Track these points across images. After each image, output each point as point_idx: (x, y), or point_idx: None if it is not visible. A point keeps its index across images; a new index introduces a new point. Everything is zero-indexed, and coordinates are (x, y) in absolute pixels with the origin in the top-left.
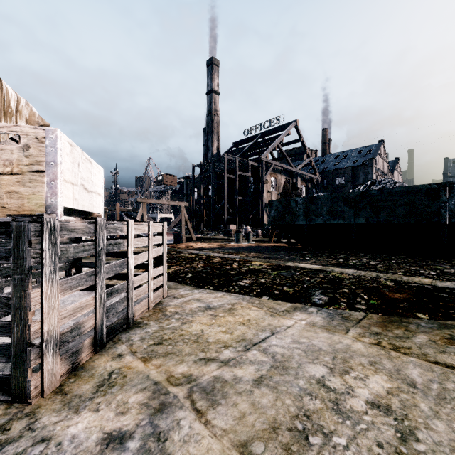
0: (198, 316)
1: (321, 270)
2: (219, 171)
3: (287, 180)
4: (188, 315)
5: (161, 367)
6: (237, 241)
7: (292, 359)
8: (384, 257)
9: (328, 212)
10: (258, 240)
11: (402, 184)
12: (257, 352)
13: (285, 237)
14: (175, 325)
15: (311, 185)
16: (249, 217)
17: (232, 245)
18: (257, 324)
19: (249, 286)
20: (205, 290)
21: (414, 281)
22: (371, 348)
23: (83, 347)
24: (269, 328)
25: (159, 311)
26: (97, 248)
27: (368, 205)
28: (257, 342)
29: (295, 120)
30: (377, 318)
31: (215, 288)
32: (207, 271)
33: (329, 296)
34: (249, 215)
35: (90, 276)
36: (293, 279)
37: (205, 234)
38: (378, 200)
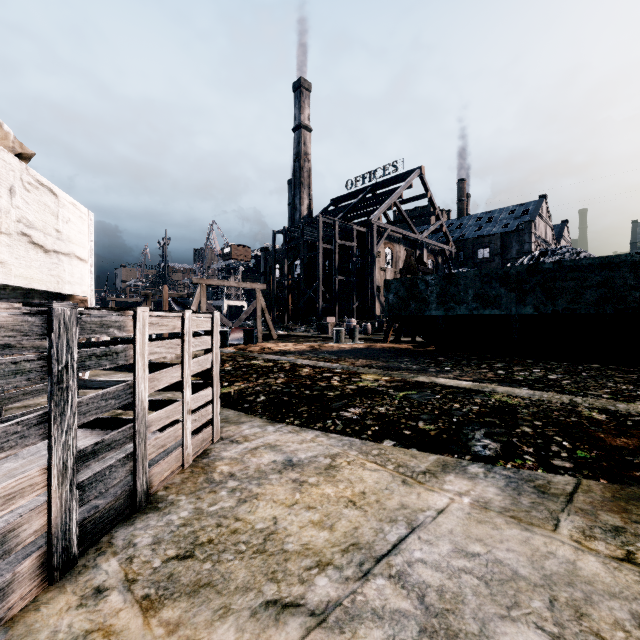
0: (270, 484)
1: (475, 390)
2: (311, 240)
3: (411, 251)
4: (252, 481)
5: (177, 630)
6: (336, 340)
7: (463, 605)
8: (566, 367)
9: (476, 297)
10: (367, 339)
11: (588, 254)
12: (386, 582)
13: (406, 334)
14: (226, 507)
15: (441, 260)
16: (353, 306)
17: (330, 347)
18: (378, 504)
19: (360, 419)
20: (286, 426)
21: (638, 413)
22: (620, 570)
23: (14, 580)
24: (404, 515)
25: (201, 471)
26: (52, 366)
27: (539, 286)
28: (384, 552)
29: (419, 167)
30: (600, 489)
31: (303, 424)
32: (290, 391)
33: (501, 440)
34: (354, 302)
35: (36, 426)
36: (433, 407)
37: (290, 330)
38: (555, 278)
